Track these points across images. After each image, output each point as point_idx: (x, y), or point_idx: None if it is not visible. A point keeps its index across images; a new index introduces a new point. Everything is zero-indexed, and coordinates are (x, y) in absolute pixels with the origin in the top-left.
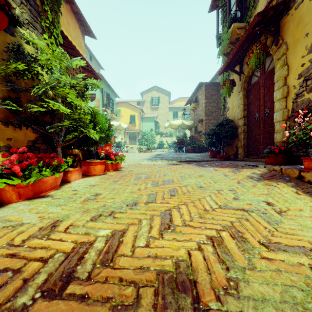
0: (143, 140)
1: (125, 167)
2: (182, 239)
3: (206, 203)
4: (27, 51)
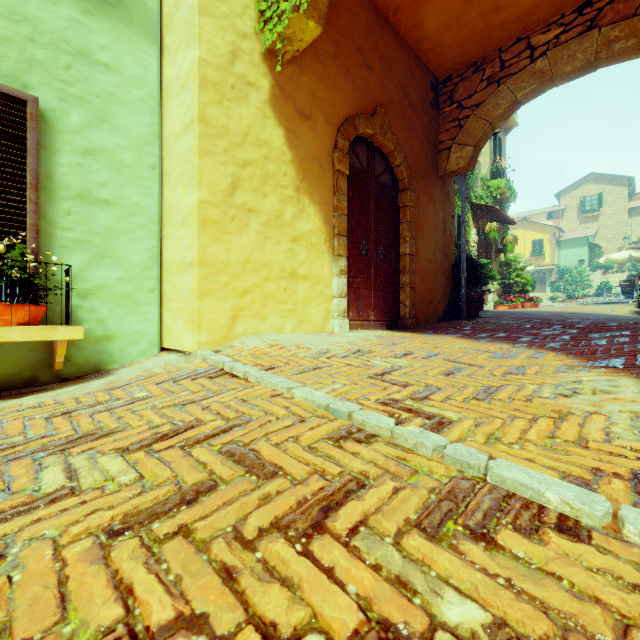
0: (561, 283)
1: (541, 307)
2: (565, 310)
3: (581, 309)
4: (503, 260)
